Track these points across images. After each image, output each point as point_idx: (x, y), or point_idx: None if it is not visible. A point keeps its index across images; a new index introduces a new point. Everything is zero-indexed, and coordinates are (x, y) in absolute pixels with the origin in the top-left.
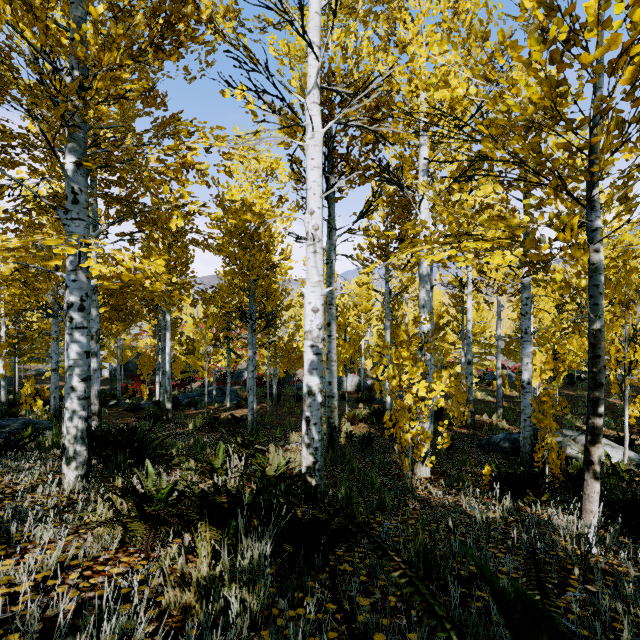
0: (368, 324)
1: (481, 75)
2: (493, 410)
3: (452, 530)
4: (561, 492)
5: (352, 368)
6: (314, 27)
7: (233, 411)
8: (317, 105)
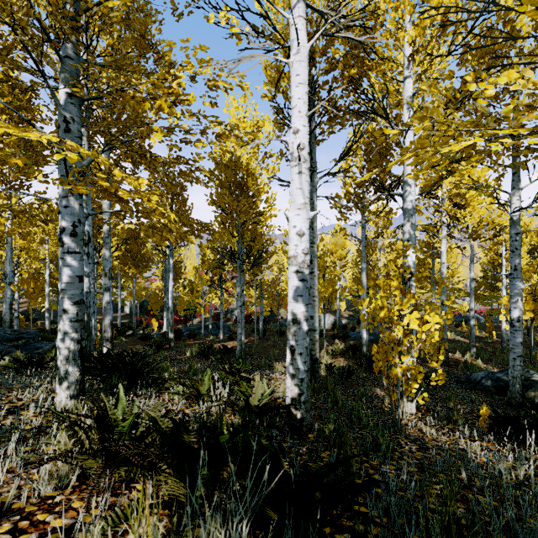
0: (342, 271)
1: None
2: (465, 349)
3: (466, 485)
4: None
5: (328, 309)
6: None
7: (225, 342)
8: (302, 19)
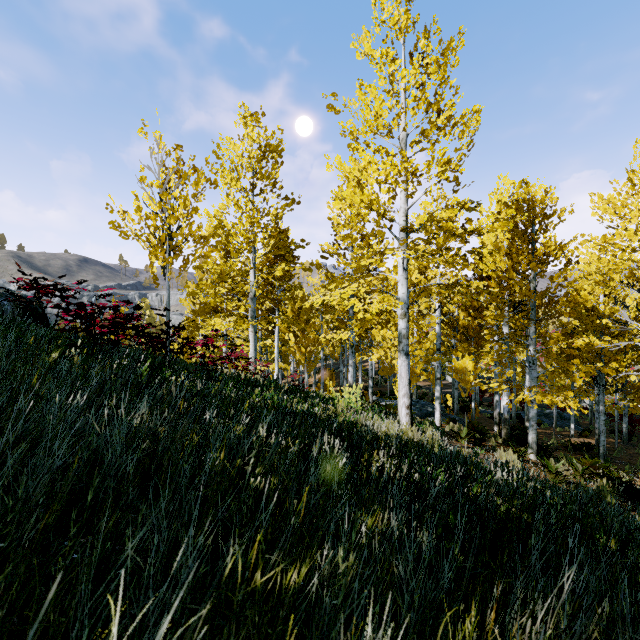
0: None
1: None
2: None
3: None
4: None
5: None
6: None
7: (577, 438)
8: None
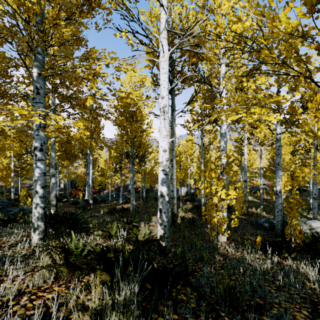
0: (191, 162)
1: (260, 14)
2: (257, 206)
3: (242, 274)
4: (300, 252)
5: (183, 184)
6: None
7: (123, 205)
8: (165, 39)
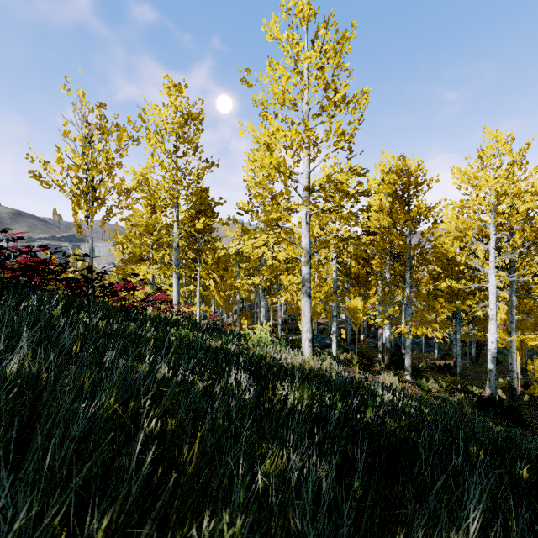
0: None
1: None
2: None
3: None
4: None
5: None
6: (492, 246)
7: (440, 361)
8: (493, 273)
